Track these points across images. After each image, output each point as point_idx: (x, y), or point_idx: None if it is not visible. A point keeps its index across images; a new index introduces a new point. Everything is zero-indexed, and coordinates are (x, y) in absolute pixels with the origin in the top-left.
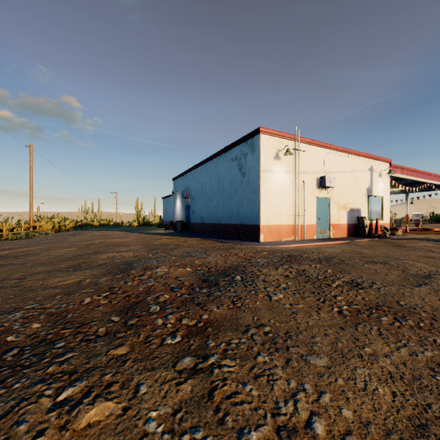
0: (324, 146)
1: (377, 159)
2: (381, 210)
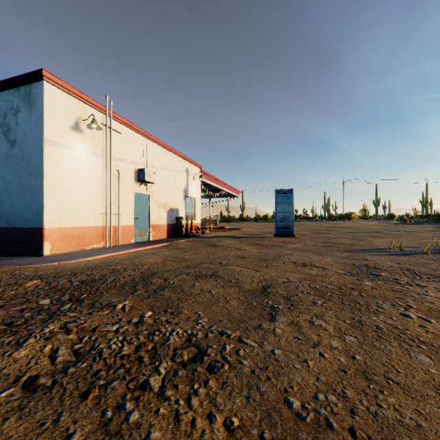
0: (144, 134)
1: (192, 163)
2: (195, 210)
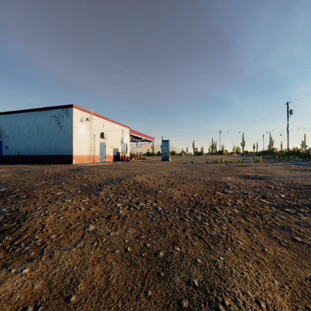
0: (103, 118)
1: (125, 126)
2: (126, 149)
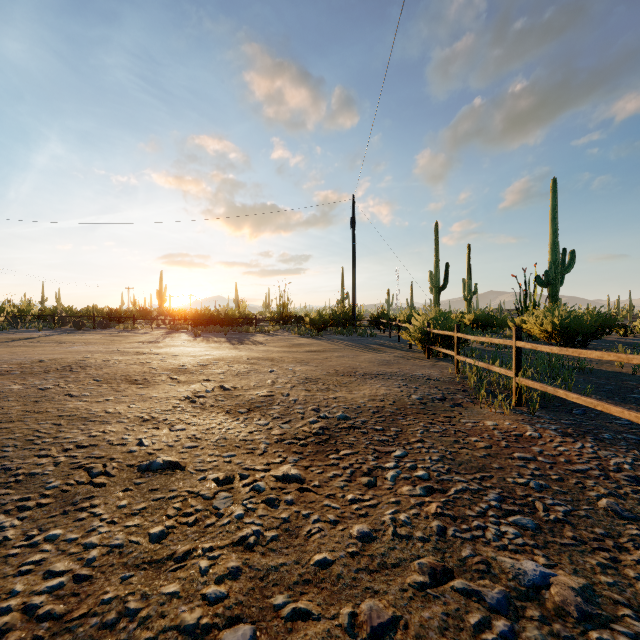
0: None
1: None
2: None
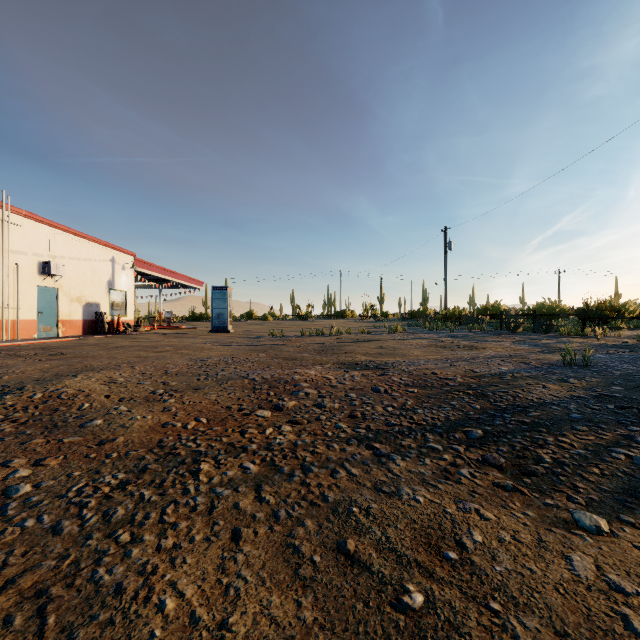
0: (51, 225)
1: (121, 251)
2: (126, 305)
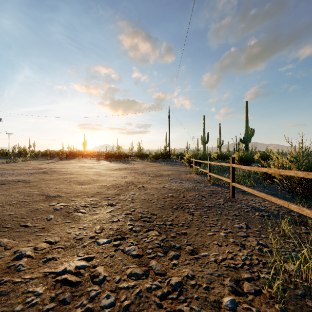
0: None
1: None
2: None
